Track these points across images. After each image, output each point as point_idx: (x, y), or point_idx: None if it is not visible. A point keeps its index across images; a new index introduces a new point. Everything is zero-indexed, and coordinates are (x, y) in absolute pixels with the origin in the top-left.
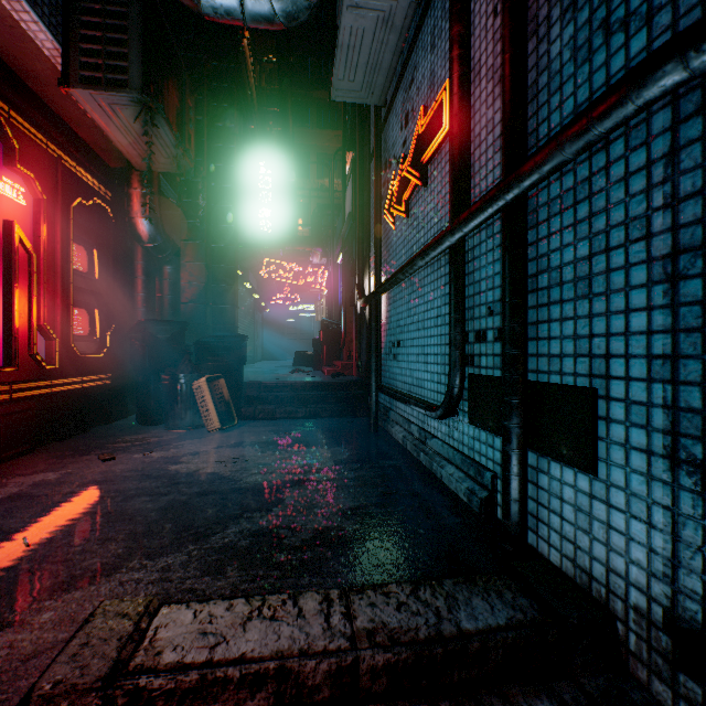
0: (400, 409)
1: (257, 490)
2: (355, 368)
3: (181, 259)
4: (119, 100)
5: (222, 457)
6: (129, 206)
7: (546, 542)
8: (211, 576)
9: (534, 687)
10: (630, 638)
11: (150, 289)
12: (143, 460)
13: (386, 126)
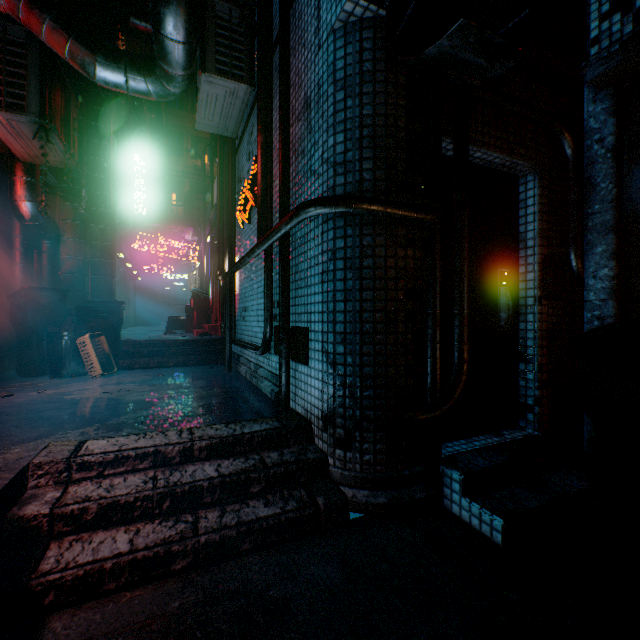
0: (246, 355)
1: (138, 402)
2: (220, 329)
3: (61, 236)
4: (18, 119)
5: (108, 390)
6: (13, 190)
7: (298, 404)
8: (114, 431)
9: (273, 451)
10: (315, 429)
11: (29, 260)
12: (40, 395)
13: (239, 151)
